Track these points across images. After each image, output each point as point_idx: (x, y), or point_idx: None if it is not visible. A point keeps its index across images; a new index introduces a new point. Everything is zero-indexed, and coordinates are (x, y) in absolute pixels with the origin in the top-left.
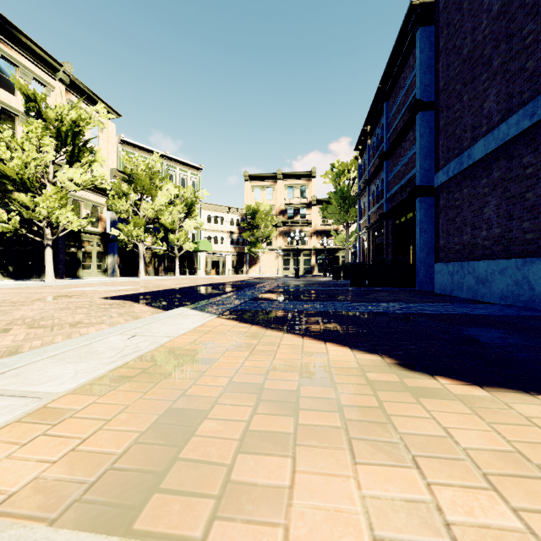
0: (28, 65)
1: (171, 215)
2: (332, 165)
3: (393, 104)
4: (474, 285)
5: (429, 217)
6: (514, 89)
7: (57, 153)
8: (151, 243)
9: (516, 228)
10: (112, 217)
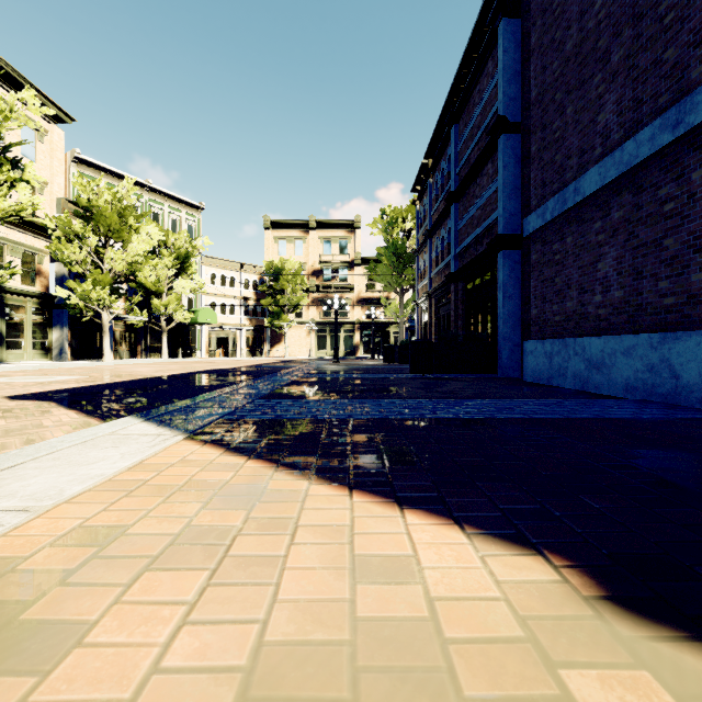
0: None
1: (155, 272)
2: (382, 211)
3: (464, 127)
4: (584, 371)
5: (515, 278)
6: (645, 91)
7: None
8: (125, 310)
9: (647, 290)
10: (58, 271)
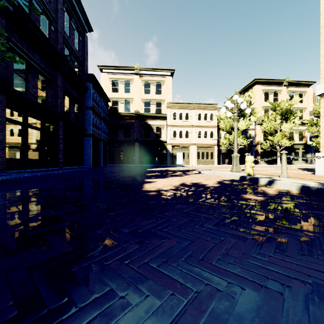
0: (272, 88)
1: None
2: None
3: None
4: None
5: None
6: None
7: (280, 120)
8: None
9: None
10: (310, 135)
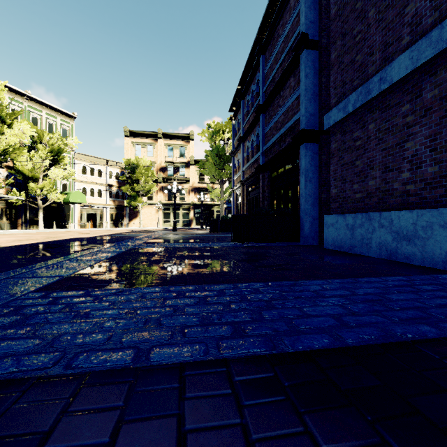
0: None
1: (31, 162)
2: (209, 125)
3: (270, 56)
4: (391, 241)
5: (314, 165)
6: None
7: None
8: (5, 191)
9: None
10: None
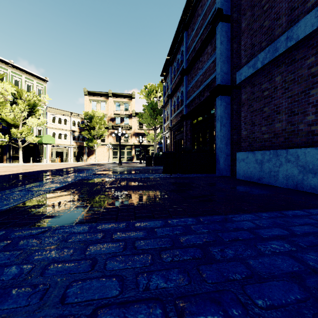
0: None
1: (13, 113)
2: (145, 86)
3: (191, 31)
4: (298, 174)
5: (227, 113)
6: None
7: None
8: None
9: None
10: None
